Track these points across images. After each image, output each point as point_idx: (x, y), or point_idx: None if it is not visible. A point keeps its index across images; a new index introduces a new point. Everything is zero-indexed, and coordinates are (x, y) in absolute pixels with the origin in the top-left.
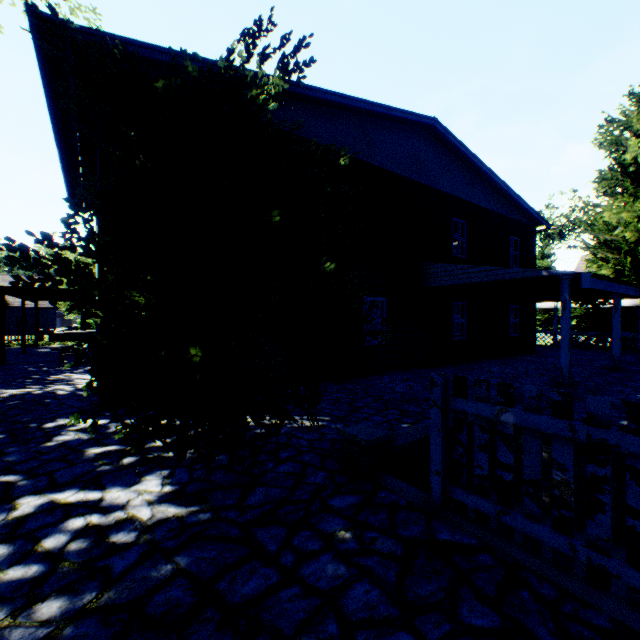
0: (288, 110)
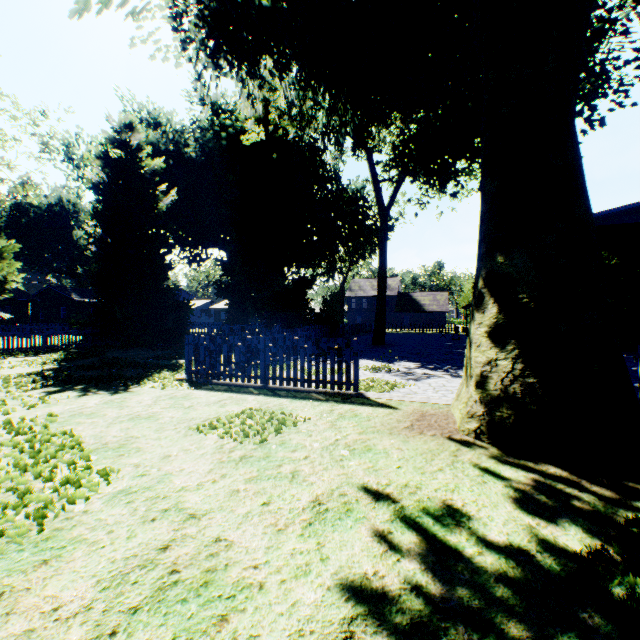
0: (636, 211)
